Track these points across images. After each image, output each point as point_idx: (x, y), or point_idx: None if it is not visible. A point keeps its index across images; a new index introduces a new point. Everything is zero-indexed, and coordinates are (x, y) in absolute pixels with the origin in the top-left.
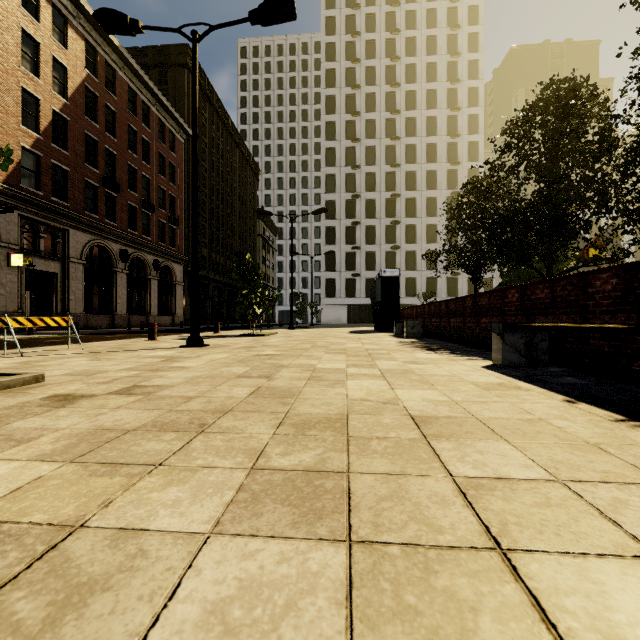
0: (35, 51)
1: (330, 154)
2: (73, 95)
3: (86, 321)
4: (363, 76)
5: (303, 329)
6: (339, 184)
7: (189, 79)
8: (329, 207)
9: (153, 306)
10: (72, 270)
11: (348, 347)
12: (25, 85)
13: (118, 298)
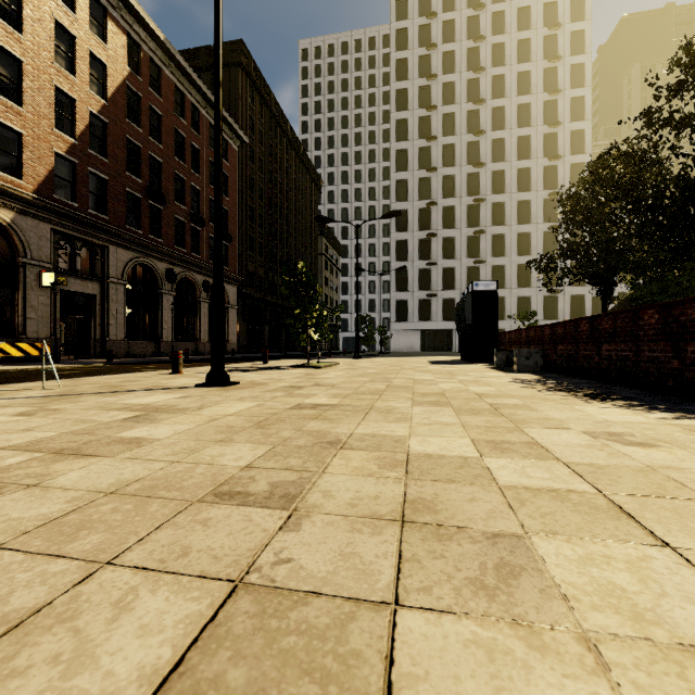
0: (71, 46)
1: (401, 157)
2: (113, 95)
3: (128, 348)
4: (440, 63)
5: (371, 358)
6: (412, 191)
7: (243, 80)
8: (400, 218)
9: (203, 332)
10: (112, 291)
11: (445, 389)
12: (59, 84)
13: (164, 323)
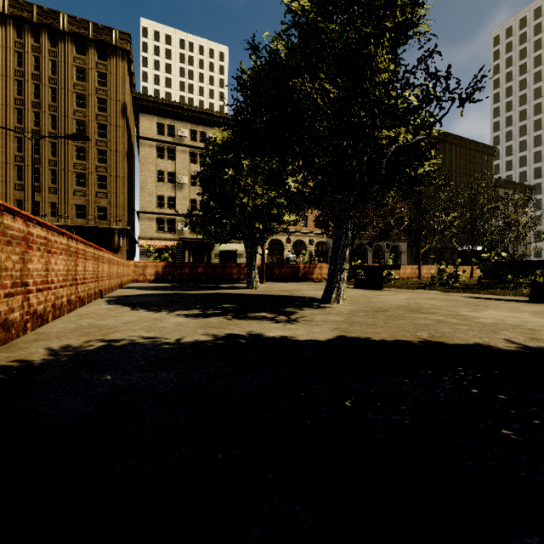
0: None
1: None
2: None
3: None
4: None
5: None
6: None
7: None
8: None
9: None
10: None
11: None
12: None
13: (368, 263)
